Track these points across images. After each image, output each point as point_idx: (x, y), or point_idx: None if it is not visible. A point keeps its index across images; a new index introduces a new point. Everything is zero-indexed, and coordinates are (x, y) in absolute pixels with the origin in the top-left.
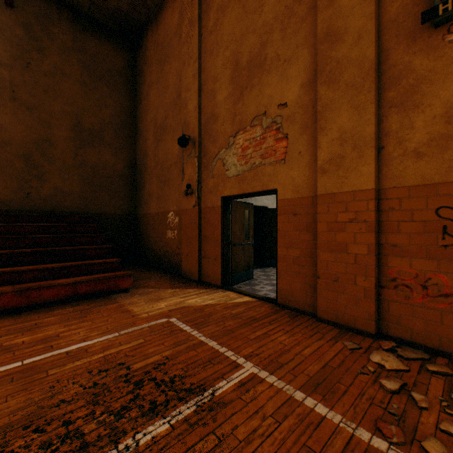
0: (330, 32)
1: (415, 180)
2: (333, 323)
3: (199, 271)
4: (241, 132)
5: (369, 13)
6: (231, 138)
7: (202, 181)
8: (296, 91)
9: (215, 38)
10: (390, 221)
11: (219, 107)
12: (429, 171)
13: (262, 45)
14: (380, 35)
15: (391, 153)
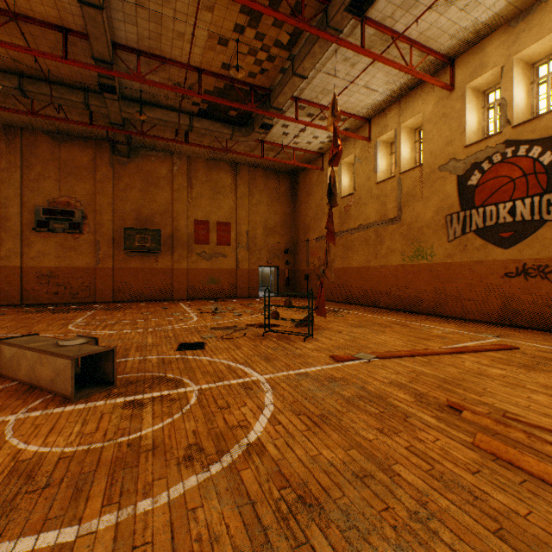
0: (6, 217)
1: (32, 265)
2: (7, 305)
3: None
4: None
5: (20, 219)
6: None
7: None
8: None
9: None
10: (26, 275)
11: None
12: (36, 263)
13: None
14: (23, 226)
15: (26, 257)
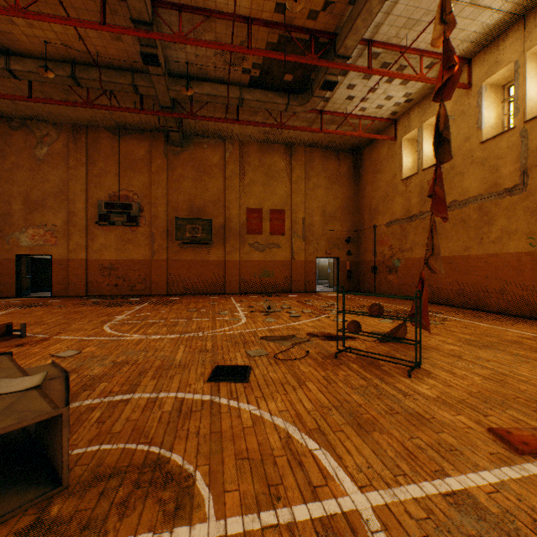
0: (74, 212)
1: (96, 258)
2: (75, 296)
3: None
4: (32, 228)
5: (85, 214)
6: (24, 229)
7: None
8: (62, 223)
9: (12, 176)
10: (90, 267)
11: (15, 211)
12: (99, 256)
13: (45, 198)
14: (88, 220)
15: (91, 250)
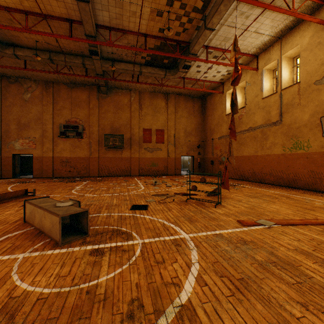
0: (46, 130)
1: (58, 156)
2: (46, 177)
3: (1, 175)
4: (21, 139)
5: (52, 131)
6: (17, 139)
7: (2, 148)
8: (39, 136)
9: (10, 110)
10: (55, 161)
11: (12, 130)
12: (60, 155)
13: (29, 122)
14: (54, 135)
15: (55, 152)
